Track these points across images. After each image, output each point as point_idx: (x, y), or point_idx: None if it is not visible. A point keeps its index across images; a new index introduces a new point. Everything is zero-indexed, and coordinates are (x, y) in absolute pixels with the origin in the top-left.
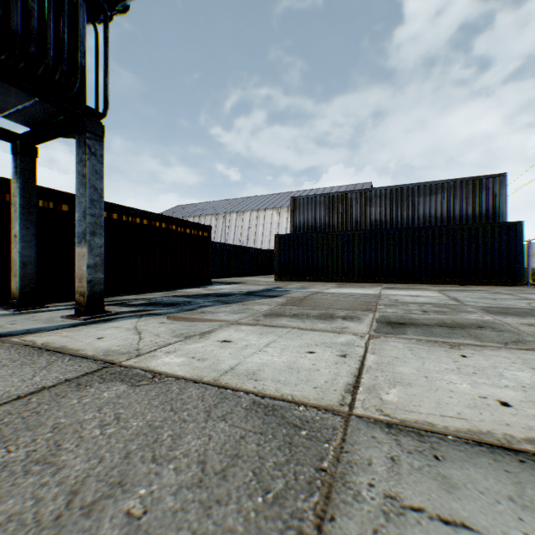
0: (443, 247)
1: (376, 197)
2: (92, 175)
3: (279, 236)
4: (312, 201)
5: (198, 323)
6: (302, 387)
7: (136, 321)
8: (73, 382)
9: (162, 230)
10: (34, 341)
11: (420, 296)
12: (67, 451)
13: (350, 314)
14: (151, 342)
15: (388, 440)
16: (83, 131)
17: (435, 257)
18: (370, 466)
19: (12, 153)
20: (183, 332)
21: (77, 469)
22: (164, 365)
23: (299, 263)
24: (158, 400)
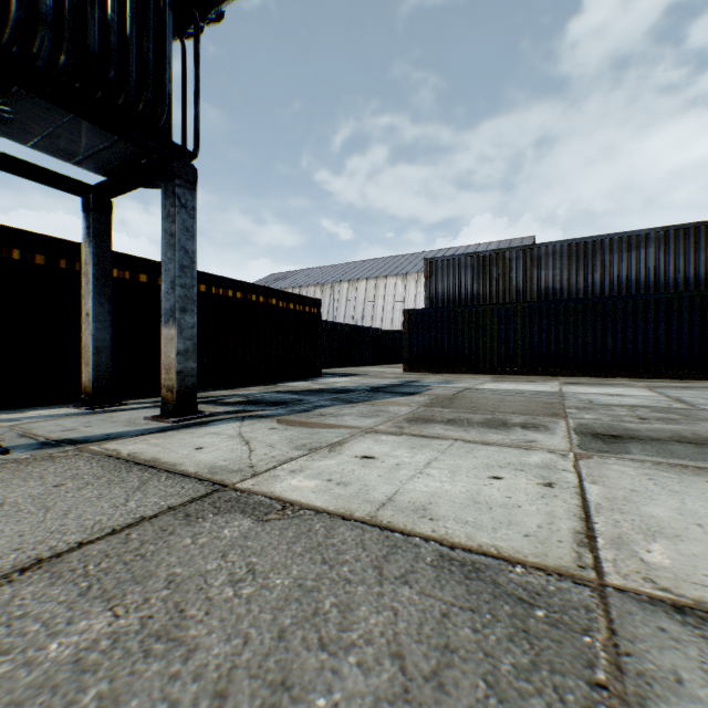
0: (650, 325)
1: (547, 256)
2: (181, 233)
3: (410, 312)
4: (454, 264)
5: (321, 430)
6: (505, 533)
7: (238, 425)
8: (179, 511)
9: (260, 305)
10: (117, 450)
11: (624, 395)
12: (194, 622)
13: (530, 421)
14: (266, 455)
15: (689, 637)
16: (170, 177)
17: (638, 339)
18: (681, 684)
19: (84, 210)
20: (304, 442)
21: (215, 653)
22: (293, 491)
23: (438, 348)
24: (300, 545)
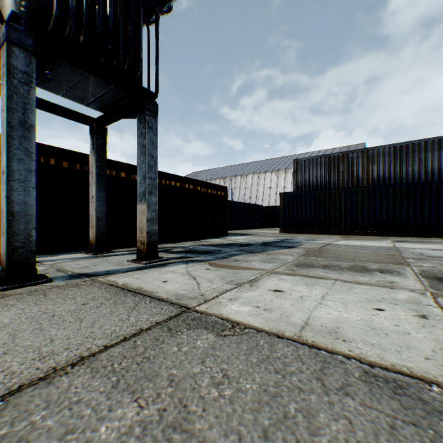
0: None
1: (378, 155)
2: (149, 145)
3: (284, 194)
4: (313, 162)
5: (239, 271)
6: (408, 356)
7: (185, 266)
8: (163, 326)
9: (190, 190)
10: (115, 281)
11: None
12: (197, 416)
13: (383, 267)
14: (209, 288)
15: None
16: (142, 110)
17: None
18: None
19: (90, 133)
20: (231, 279)
21: None
22: (235, 314)
23: (302, 218)
24: (254, 357)
